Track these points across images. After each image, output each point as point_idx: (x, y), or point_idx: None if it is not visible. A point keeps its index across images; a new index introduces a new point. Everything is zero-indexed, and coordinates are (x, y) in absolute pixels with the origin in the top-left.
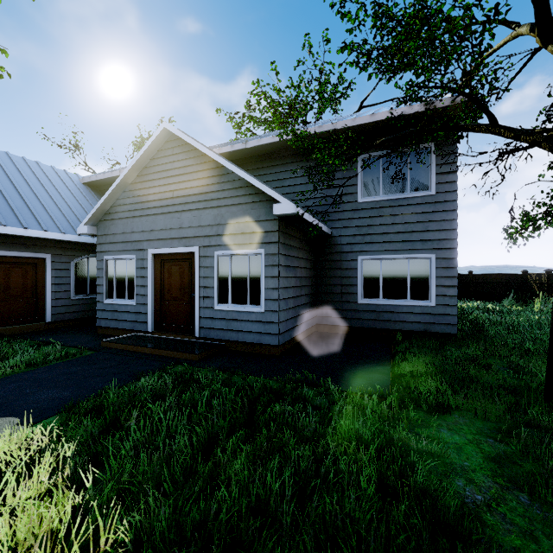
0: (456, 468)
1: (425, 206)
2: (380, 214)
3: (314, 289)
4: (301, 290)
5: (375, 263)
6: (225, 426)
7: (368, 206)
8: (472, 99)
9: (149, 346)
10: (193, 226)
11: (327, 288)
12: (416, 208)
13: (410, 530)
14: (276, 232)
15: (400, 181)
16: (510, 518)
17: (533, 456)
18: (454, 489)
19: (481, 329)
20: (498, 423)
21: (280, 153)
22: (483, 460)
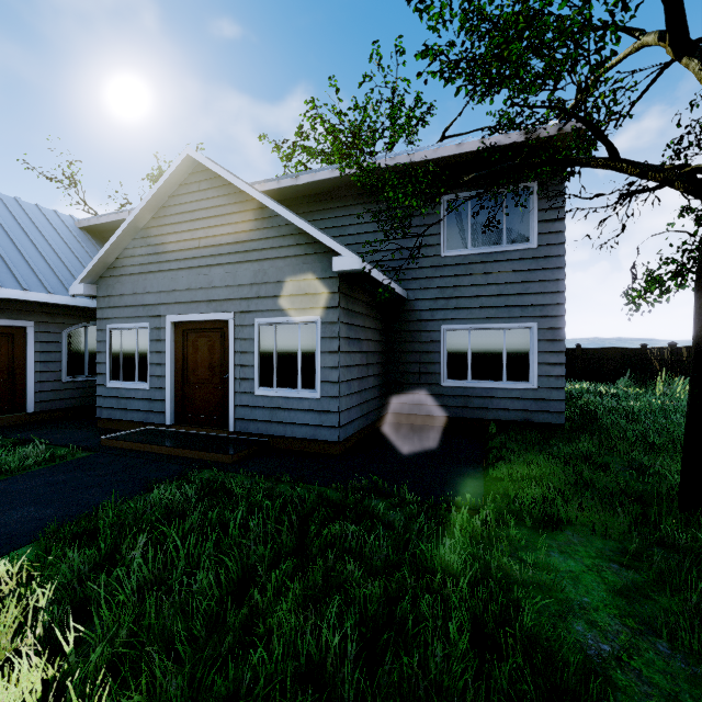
0: (573, 607)
1: (525, 262)
2: (469, 272)
3: (384, 368)
4: (369, 370)
5: (462, 335)
6: (266, 556)
7: (454, 261)
8: (587, 125)
9: (167, 444)
10: (227, 286)
11: (402, 366)
12: (514, 265)
13: (517, 697)
14: (335, 294)
15: (494, 231)
16: (647, 675)
17: (670, 587)
18: (572, 636)
19: (594, 418)
20: (622, 542)
21: (341, 192)
22: (607, 593)
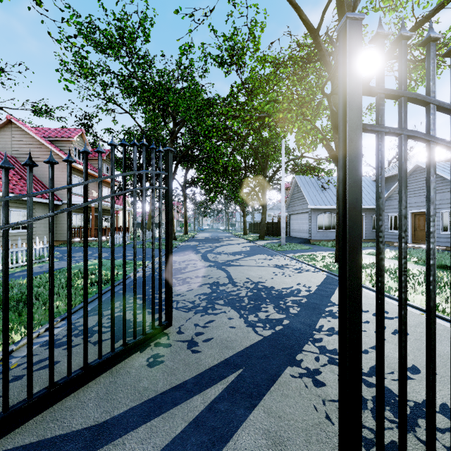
0: None
1: None
2: None
3: None
4: None
5: None
6: None
7: None
8: None
9: (409, 245)
10: None
11: None
12: None
13: None
14: None
15: None
16: None
17: None
18: None
19: None
20: None
21: None
22: None
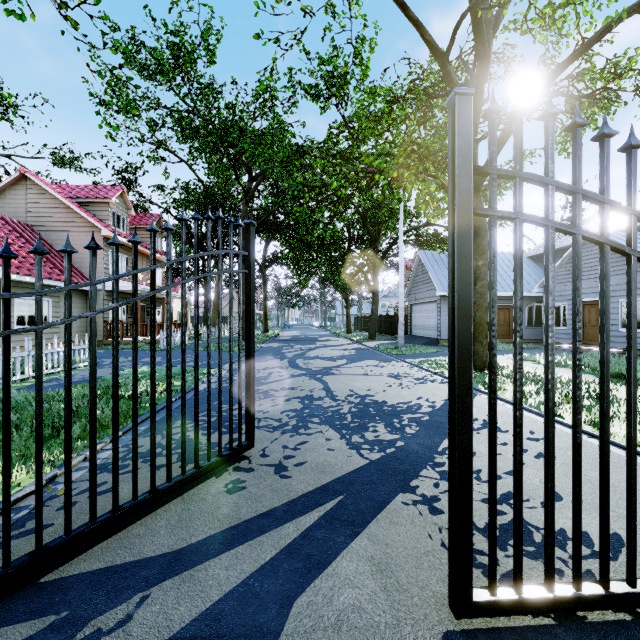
0: None
1: None
2: None
3: None
4: None
5: None
6: None
7: None
8: None
9: None
10: None
11: None
12: None
13: None
14: None
15: None
16: None
17: None
18: None
19: None
20: None
21: None
22: None
